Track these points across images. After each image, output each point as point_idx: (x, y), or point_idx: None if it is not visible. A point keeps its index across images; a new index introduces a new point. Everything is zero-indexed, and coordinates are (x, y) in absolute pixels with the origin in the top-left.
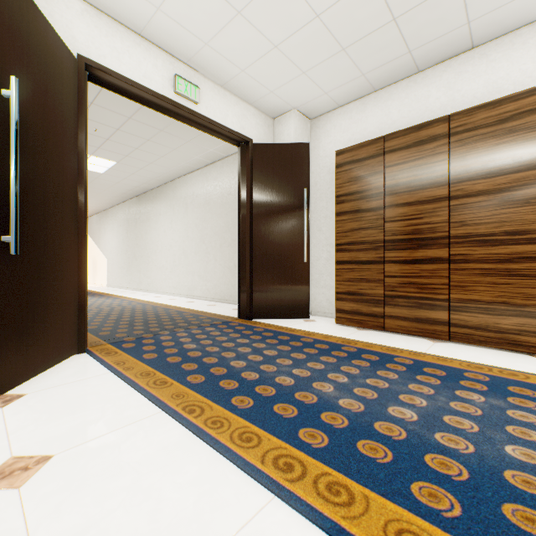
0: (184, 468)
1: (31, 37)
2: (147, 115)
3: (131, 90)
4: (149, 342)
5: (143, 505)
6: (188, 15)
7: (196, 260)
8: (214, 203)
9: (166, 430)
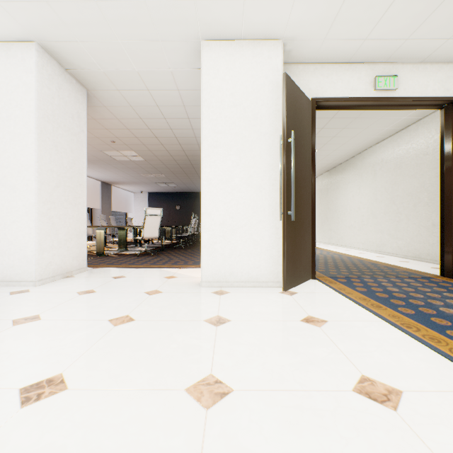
0: (412, 352)
1: (295, 105)
2: (345, 112)
3: (342, 104)
4: (356, 281)
5: (389, 356)
6: (391, 29)
7: (384, 220)
8: (406, 165)
9: (390, 331)
